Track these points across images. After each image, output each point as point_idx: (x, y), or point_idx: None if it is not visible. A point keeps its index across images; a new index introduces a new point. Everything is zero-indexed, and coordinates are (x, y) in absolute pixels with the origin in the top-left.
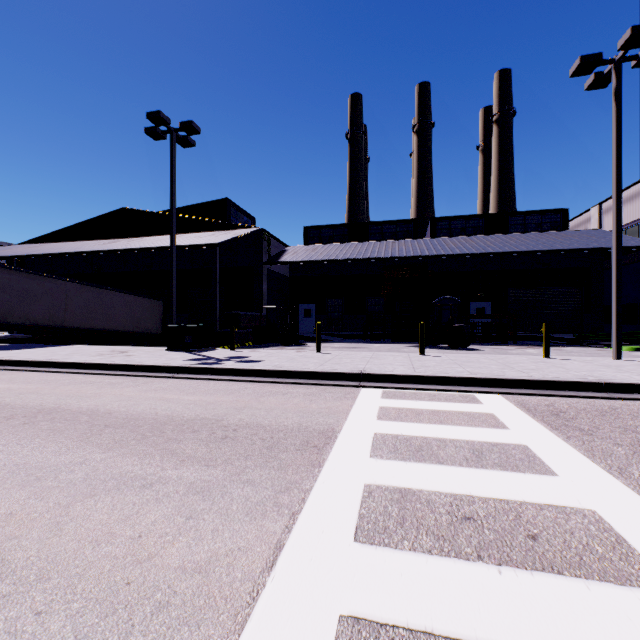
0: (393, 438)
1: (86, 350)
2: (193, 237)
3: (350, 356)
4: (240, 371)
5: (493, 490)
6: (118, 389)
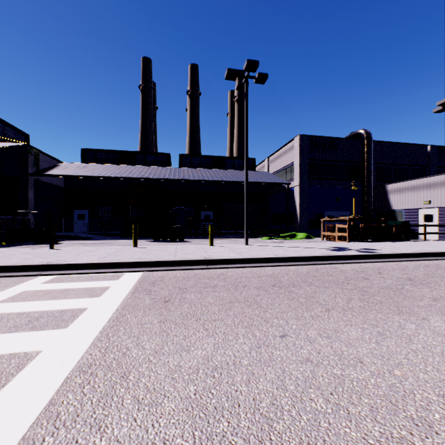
0: None
1: None
2: None
3: (73, 250)
4: None
5: None
6: None
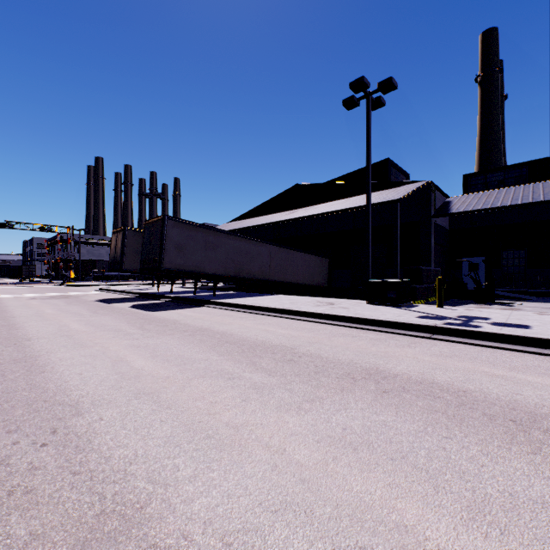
0: None
1: (297, 300)
2: (362, 198)
3: None
4: (532, 340)
5: None
6: (397, 349)
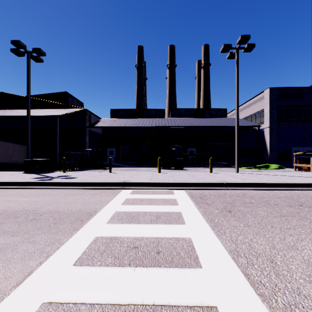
0: (123, 213)
1: None
2: (45, 111)
3: (125, 174)
4: (61, 183)
5: (154, 233)
6: None
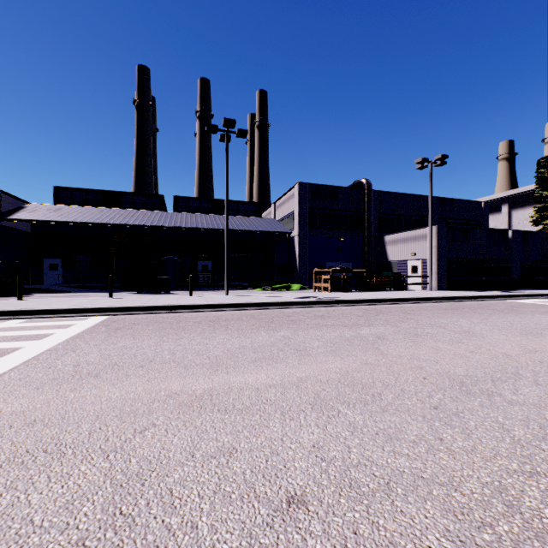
0: None
1: None
2: None
3: (44, 301)
4: None
5: None
6: None
